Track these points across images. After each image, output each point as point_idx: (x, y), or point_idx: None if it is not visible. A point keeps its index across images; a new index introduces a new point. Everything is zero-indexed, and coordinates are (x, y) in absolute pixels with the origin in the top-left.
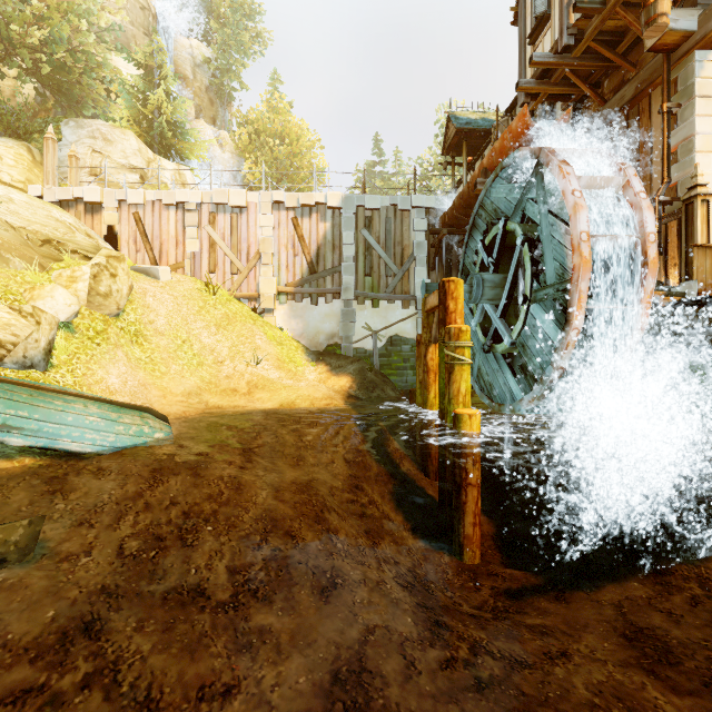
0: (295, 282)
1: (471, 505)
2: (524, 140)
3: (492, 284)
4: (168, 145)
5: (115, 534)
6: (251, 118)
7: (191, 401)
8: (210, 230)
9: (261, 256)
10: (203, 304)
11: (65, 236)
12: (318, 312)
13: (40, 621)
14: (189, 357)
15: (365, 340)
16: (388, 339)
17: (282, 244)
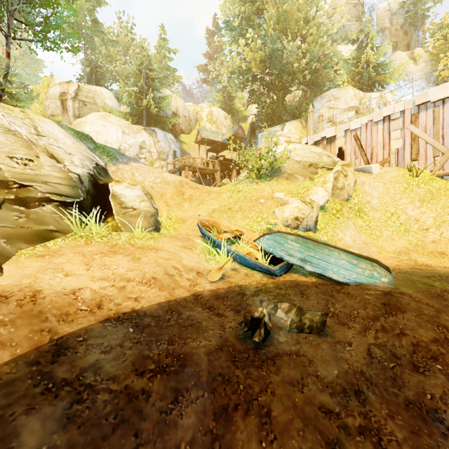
0: None
1: None
2: None
3: None
4: (372, 82)
5: (363, 339)
6: (446, 22)
7: (401, 257)
8: (412, 128)
9: None
10: (406, 185)
11: (318, 160)
12: None
13: (331, 373)
14: (396, 225)
15: None
16: None
17: None
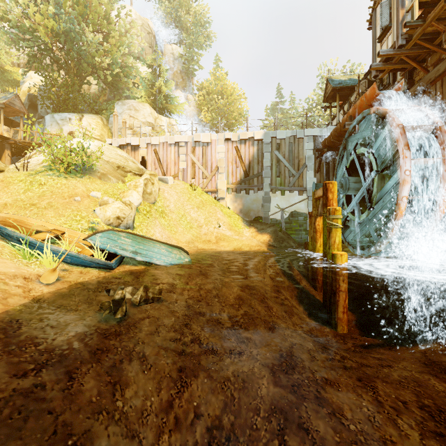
0: (236, 182)
1: (341, 302)
2: (374, 101)
3: (354, 183)
4: (163, 107)
5: (183, 297)
6: (205, 85)
7: (190, 245)
8: (192, 156)
9: (218, 168)
10: (189, 196)
11: (125, 164)
12: (249, 198)
13: (171, 320)
14: (185, 224)
15: (276, 214)
16: (290, 213)
17: (229, 161)
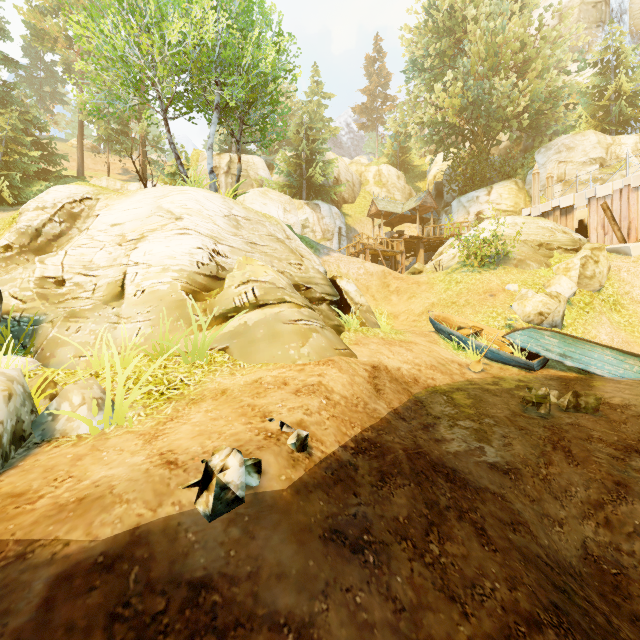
0: None
1: None
2: None
3: None
4: (625, 119)
5: (637, 421)
6: None
7: None
8: None
9: None
10: None
11: (549, 238)
12: None
13: (611, 438)
14: None
15: None
16: None
17: None
